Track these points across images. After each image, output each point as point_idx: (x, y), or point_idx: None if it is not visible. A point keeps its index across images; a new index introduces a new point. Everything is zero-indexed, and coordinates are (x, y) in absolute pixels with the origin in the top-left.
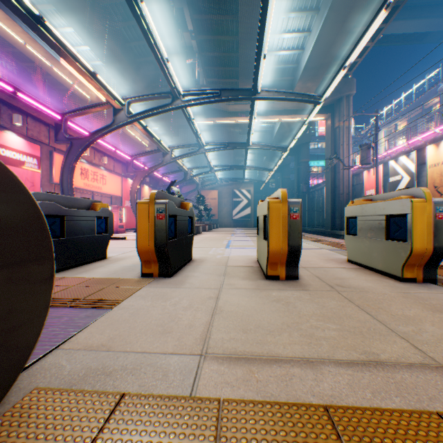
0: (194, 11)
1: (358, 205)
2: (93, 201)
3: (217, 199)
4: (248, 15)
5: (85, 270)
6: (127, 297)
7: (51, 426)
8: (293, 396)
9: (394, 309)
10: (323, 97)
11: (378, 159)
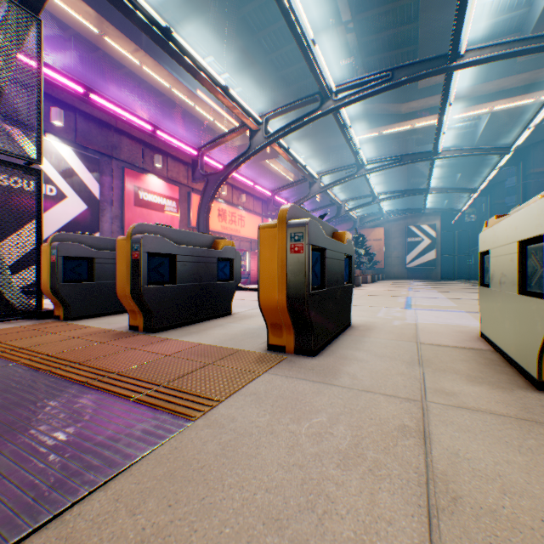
0: None
1: None
2: (214, 237)
3: (382, 239)
4: None
5: (197, 331)
6: (230, 393)
7: None
8: None
9: None
10: None
11: None
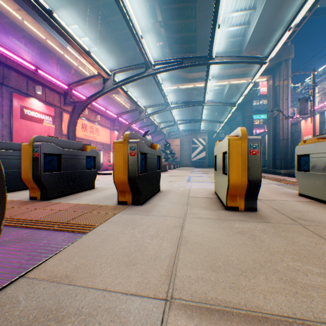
0: (162, 3)
1: (312, 144)
2: (84, 144)
3: (179, 145)
4: (204, 0)
5: (76, 197)
6: (102, 222)
7: None
8: None
9: None
10: (268, 58)
11: (315, 110)
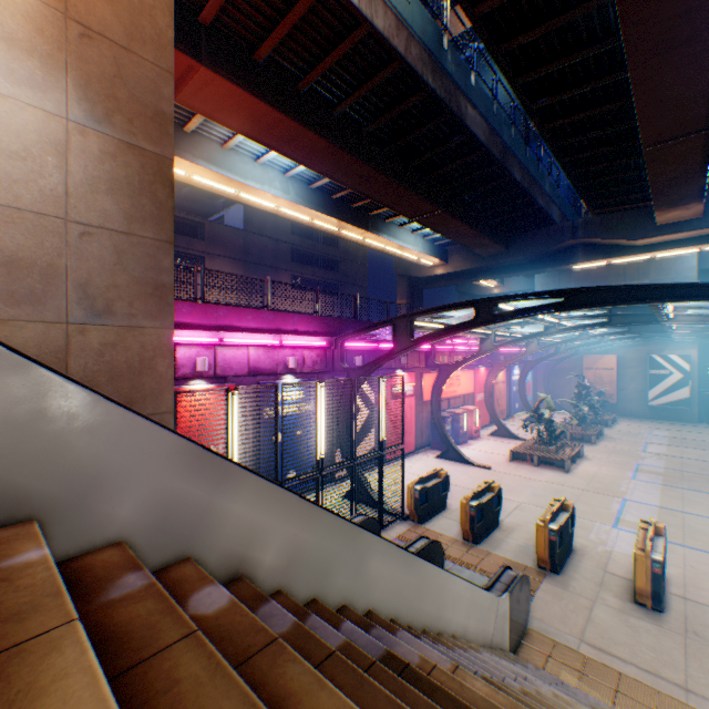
0: (571, 165)
1: None
2: (489, 482)
3: (614, 369)
4: (660, 165)
5: (495, 544)
6: (537, 588)
7: (539, 640)
8: (610, 664)
9: (708, 663)
10: None
11: None
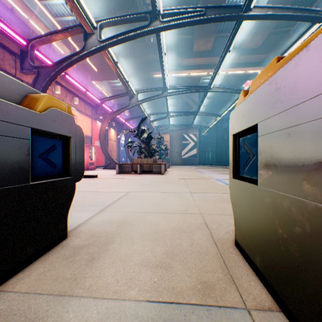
0: None
1: None
2: (26, 88)
3: (169, 141)
4: None
5: None
6: None
7: None
8: None
9: None
10: None
11: None
